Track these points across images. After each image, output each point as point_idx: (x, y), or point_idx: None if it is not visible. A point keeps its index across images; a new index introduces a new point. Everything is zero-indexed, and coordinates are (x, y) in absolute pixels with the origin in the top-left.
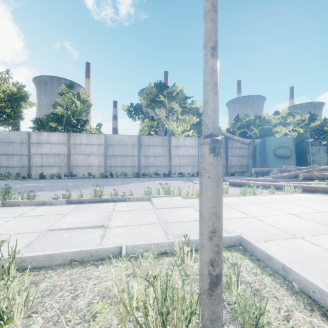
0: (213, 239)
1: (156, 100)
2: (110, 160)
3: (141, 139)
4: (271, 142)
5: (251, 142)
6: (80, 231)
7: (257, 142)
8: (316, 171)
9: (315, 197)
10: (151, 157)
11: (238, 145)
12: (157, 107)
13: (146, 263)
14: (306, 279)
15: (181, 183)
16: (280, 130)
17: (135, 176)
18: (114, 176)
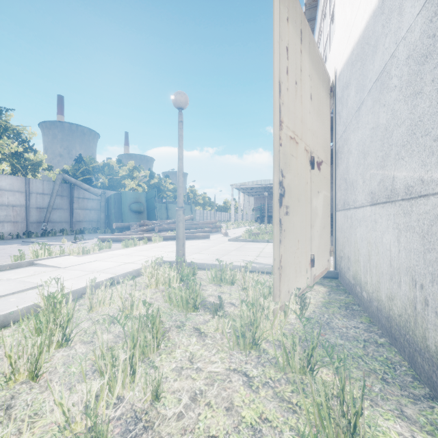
0: (184, 246)
1: None
2: None
3: None
4: (127, 197)
5: (103, 193)
6: (23, 294)
7: (111, 194)
8: (166, 224)
9: (172, 242)
10: None
11: (87, 195)
12: None
13: (130, 282)
14: (198, 263)
15: (25, 247)
16: (129, 183)
17: None
18: None
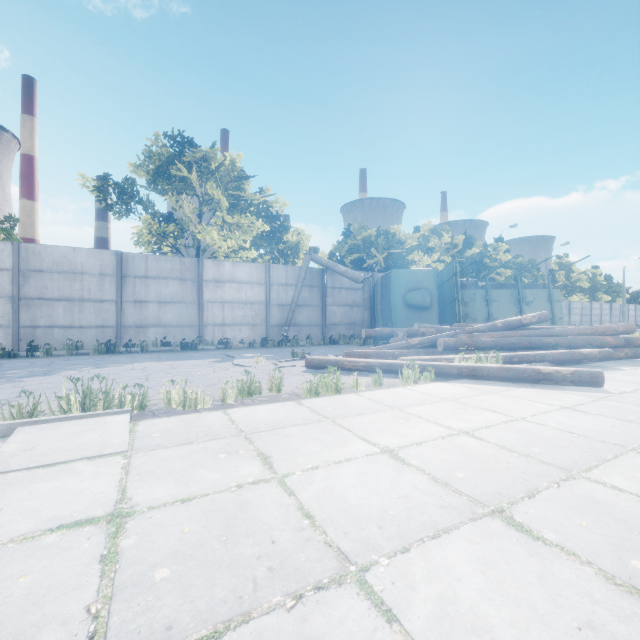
0: None
1: (171, 174)
2: (33, 310)
3: (124, 261)
4: (400, 279)
5: (368, 278)
6: None
7: (378, 278)
8: (466, 334)
9: (455, 389)
10: (153, 303)
11: (346, 283)
12: (175, 192)
13: None
14: None
15: (202, 367)
16: (419, 259)
17: (101, 351)
18: (40, 352)
